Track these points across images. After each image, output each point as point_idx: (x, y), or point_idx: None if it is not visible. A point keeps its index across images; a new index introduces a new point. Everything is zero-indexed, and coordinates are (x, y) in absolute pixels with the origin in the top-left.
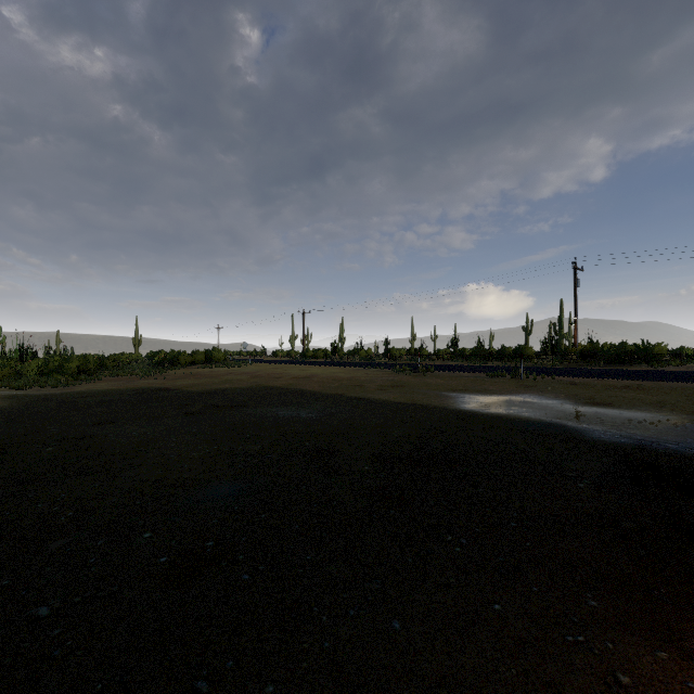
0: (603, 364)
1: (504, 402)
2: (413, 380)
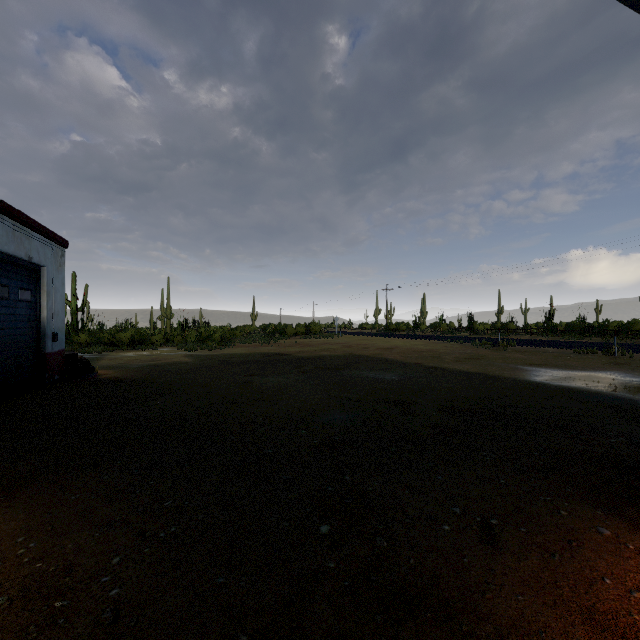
0: None
1: (581, 377)
2: (491, 353)
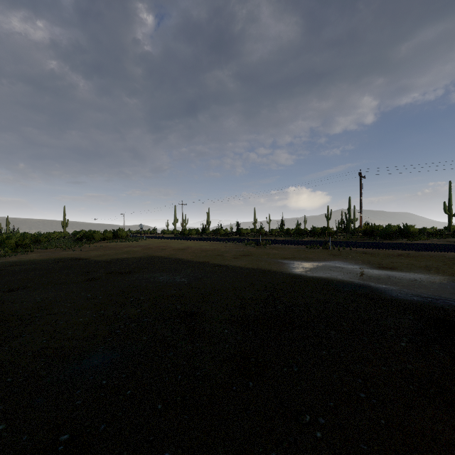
0: (378, 239)
1: (322, 267)
2: (257, 250)
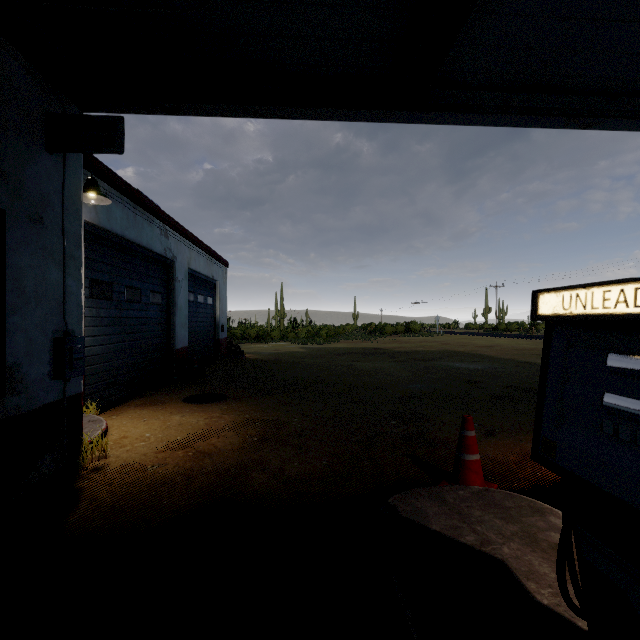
0: None
1: None
2: None
